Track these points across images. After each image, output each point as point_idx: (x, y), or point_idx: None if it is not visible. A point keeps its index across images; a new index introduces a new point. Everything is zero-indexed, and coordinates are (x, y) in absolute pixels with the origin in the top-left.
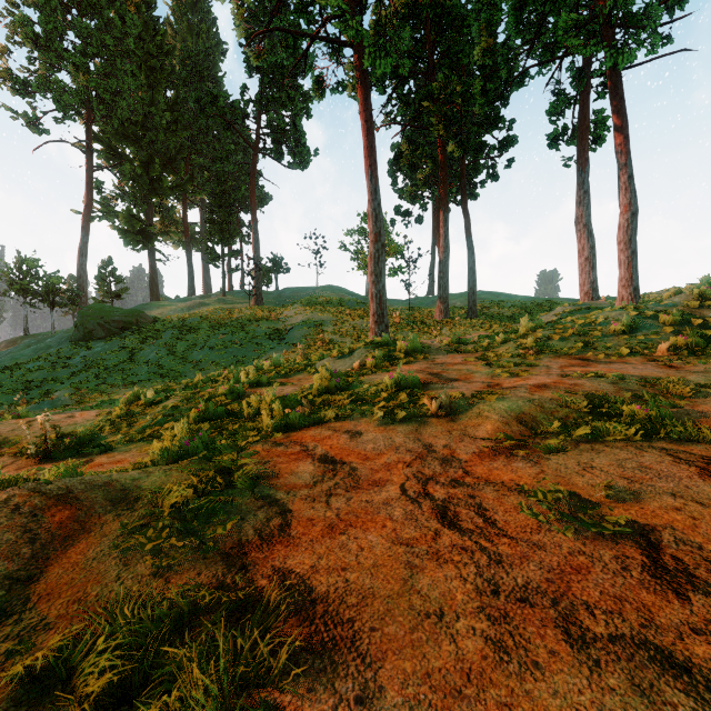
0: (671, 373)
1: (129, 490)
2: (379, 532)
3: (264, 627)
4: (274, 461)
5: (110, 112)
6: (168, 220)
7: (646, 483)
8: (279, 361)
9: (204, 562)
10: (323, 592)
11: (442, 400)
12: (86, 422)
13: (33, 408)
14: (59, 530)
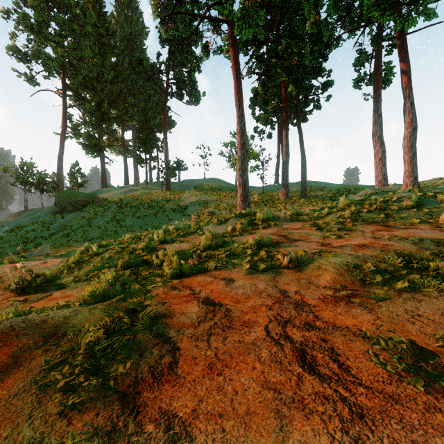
0: None
1: (60, 327)
2: (250, 374)
3: None
4: (170, 302)
5: (77, 71)
6: (112, 138)
7: None
8: (179, 226)
9: (104, 401)
10: (202, 443)
11: (291, 256)
12: (53, 267)
13: (28, 255)
14: None
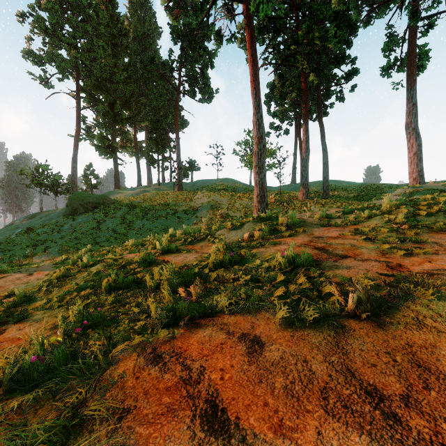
0: None
1: None
2: None
3: None
4: (136, 412)
5: (90, 73)
6: (125, 139)
7: None
8: (187, 231)
9: None
10: None
11: (359, 295)
12: (35, 281)
13: (36, 258)
14: None
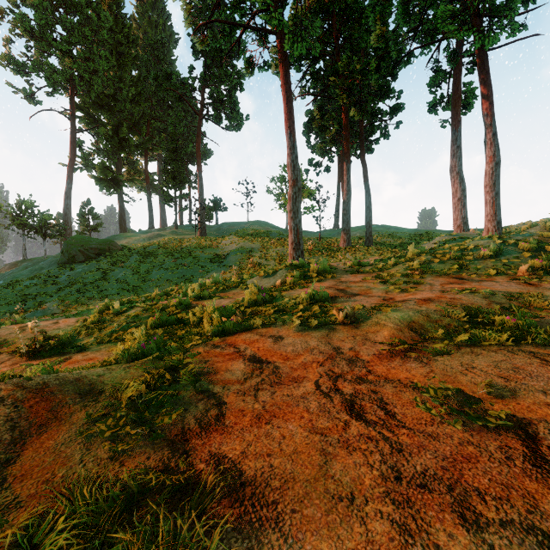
0: (531, 290)
1: (95, 384)
2: (298, 422)
3: (201, 507)
4: (213, 360)
5: (89, 87)
6: (133, 170)
7: (520, 382)
8: (218, 279)
9: (153, 447)
10: (251, 476)
11: (348, 311)
12: (67, 327)
13: (29, 315)
14: (35, 419)
